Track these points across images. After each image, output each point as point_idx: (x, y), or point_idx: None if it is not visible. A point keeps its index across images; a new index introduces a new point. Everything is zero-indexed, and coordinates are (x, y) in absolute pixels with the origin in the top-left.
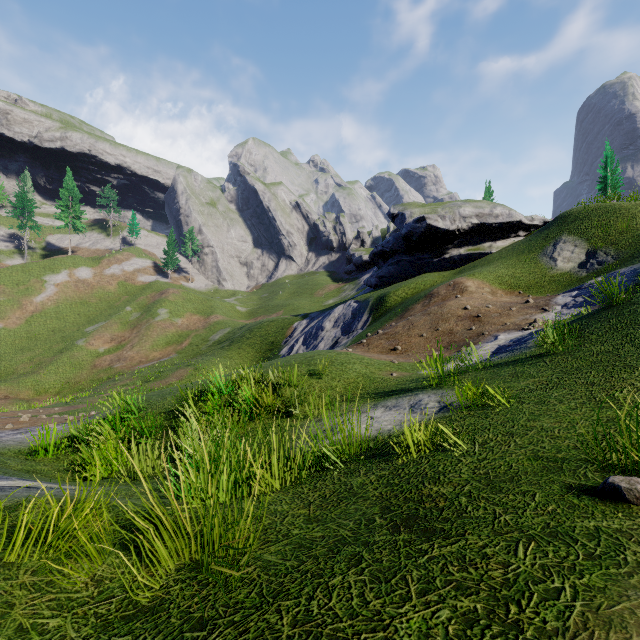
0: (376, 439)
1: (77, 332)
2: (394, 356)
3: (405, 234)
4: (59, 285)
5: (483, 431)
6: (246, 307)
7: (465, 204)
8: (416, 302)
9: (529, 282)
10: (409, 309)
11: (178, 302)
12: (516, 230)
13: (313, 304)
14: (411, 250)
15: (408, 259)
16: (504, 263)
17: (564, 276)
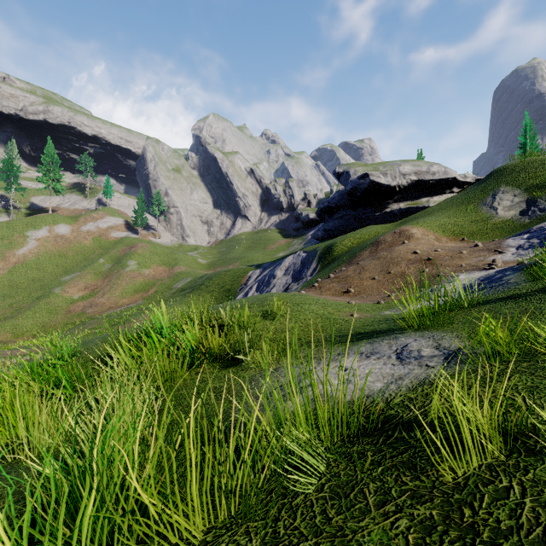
0: (366, 407)
1: (54, 281)
2: (348, 298)
3: (350, 190)
4: (40, 240)
5: None
6: (206, 260)
7: (404, 163)
8: (363, 249)
9: (472, 229)
10: (357, 256)
11: (146, 255)
12: (451, 186)
13: (265, 256)
14: (355, 205)
15: (352, 213)
16: (445, 213)
17: (506, 223)
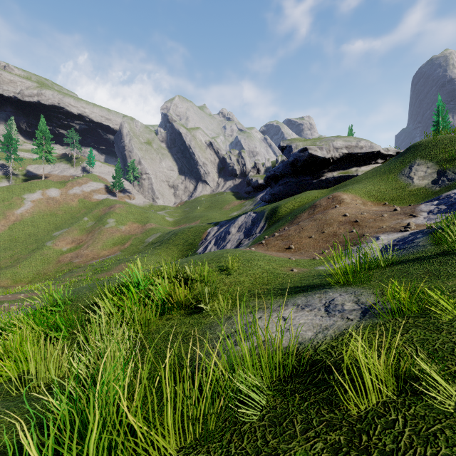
0: (299, 353)
1: (47, 236)
2: (290, 254)
3: (292, 161)
4: (34, 201)
5: (453, 355)
6: (173, 218)
7: (337, 139)
8: (303, 211)
9: (392, 195)
10: (297, 217)
11: (122, 214)
12: (376, 158)
13: (222, 215)
14: (296, 174)
15: (294, 180)
16: (370, 181)
17: (421, 190)
